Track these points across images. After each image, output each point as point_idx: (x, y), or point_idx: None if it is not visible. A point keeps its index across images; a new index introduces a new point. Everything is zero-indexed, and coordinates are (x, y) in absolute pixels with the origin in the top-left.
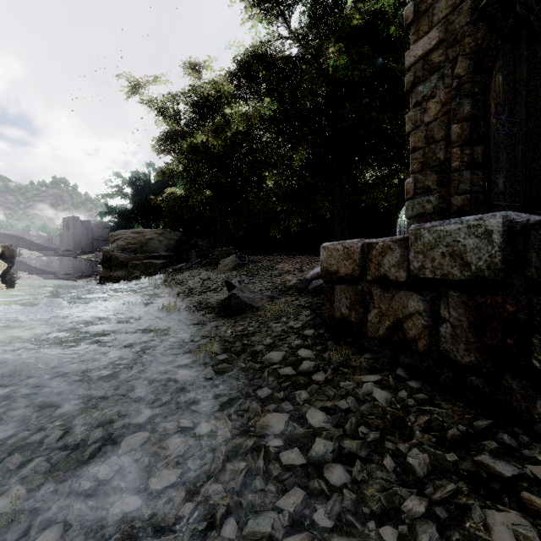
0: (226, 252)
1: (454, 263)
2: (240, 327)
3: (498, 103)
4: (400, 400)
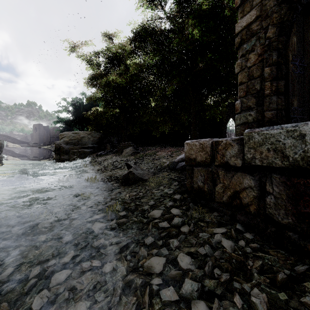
0: (127, 145)
1: (276, 155)
2: (134, 193)
3: (293, 54)
4: (240, 247)
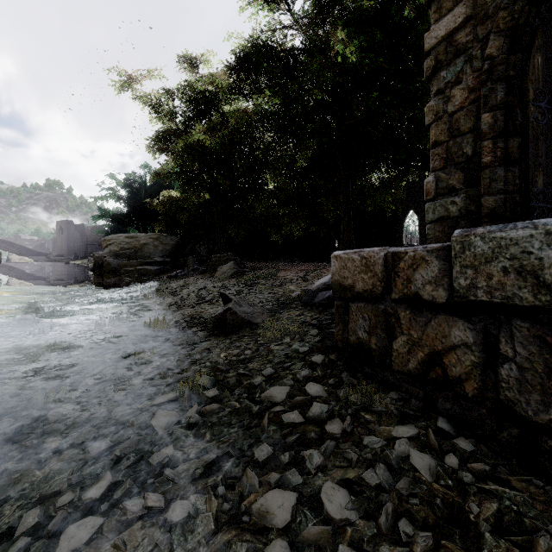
0: (225, 258)
1: (523, 282)
2: (236, 350)
3: (537, 88)
4: (449, 470)
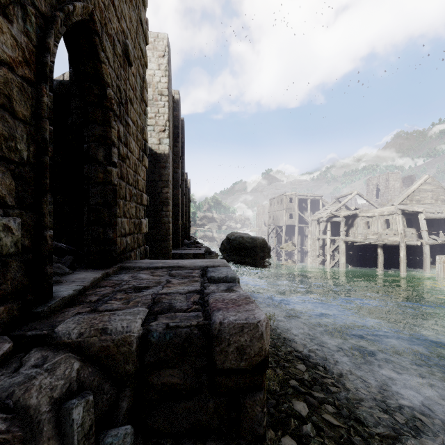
0: None
1: None
2: None
3: None
4: None
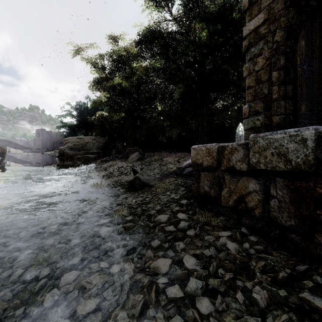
0: (133, 150)
1: (280, 159)
2: (141, 198)
3: (301, 58)
4: (244, 249)
